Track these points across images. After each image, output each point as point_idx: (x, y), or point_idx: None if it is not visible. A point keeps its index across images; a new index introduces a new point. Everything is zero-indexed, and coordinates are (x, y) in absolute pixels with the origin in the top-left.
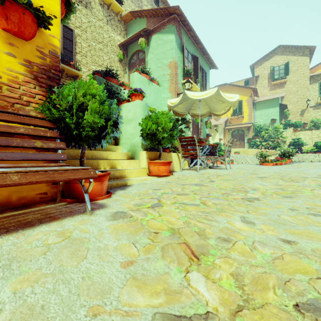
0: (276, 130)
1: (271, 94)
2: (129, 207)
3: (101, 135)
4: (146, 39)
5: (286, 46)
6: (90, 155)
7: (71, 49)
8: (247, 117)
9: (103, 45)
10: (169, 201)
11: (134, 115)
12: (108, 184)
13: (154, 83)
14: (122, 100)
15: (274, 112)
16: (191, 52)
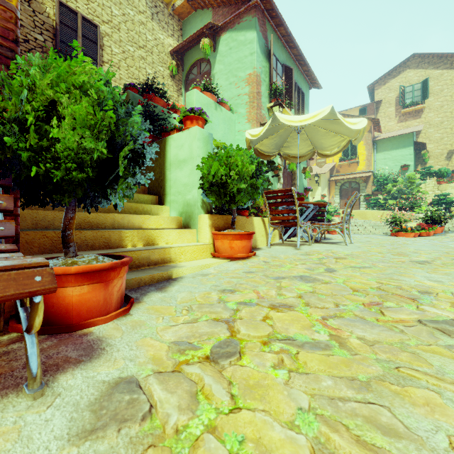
0: (410, 182)
1: (401, 128)
2: (156, 356)
3: (107, 181)
4: (212, 41)
5: (424, 55)
6: (108, 221)
7: (95, 56)
8: (363, 162)
9: (145, 51)
10: (256, 332)
11: (189, 152)
12: (132, 279)
13: (224, 107)
14: (169, 128)
15: (406, 154)
16: (281, 61)
